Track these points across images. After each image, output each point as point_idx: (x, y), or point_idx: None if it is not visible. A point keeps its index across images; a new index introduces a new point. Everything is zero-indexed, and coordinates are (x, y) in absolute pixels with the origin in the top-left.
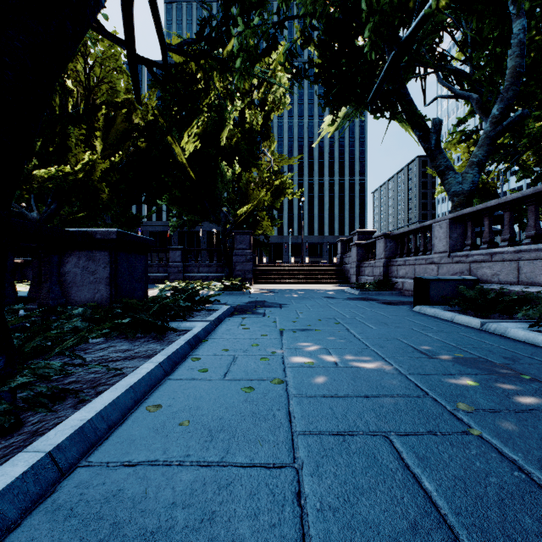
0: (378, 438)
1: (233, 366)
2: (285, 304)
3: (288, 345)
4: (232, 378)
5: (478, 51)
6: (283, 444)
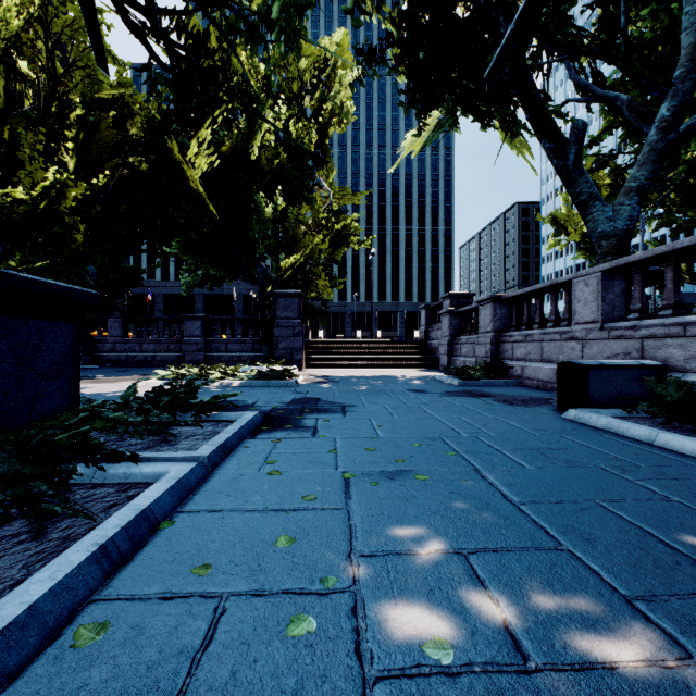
0: None
1: (192, 682)
2: (351, 405)
3: (364, 537)
4: None
5: None
6: None
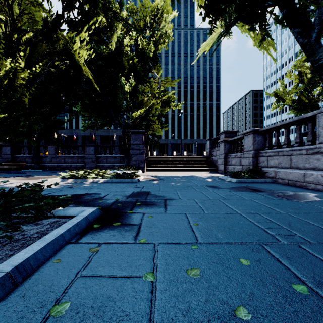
0: None
1: None
2: (171, 199)
3: None
4: None
5: None
6: None
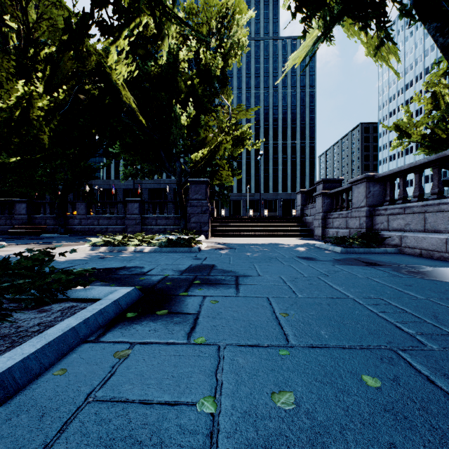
0: None
1: None
2: (245, 275)
3: None
4: None
5: None
6: None
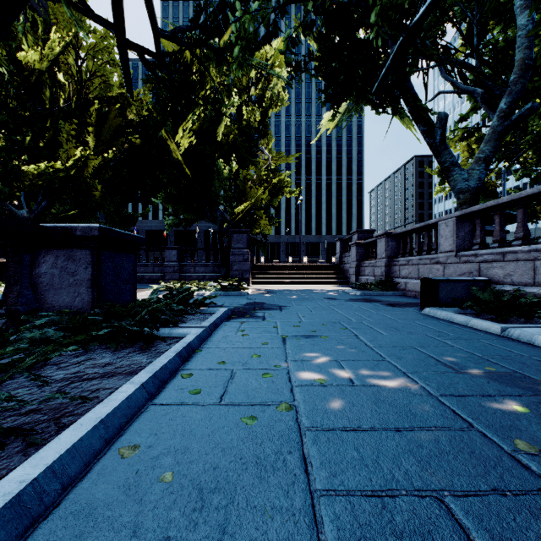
0: (430, 502)
1: (230, 385)
2: (285, 306)
3: (293, 356)
4: (230, 403)
5: (534, 1)
6: (301, 514)
